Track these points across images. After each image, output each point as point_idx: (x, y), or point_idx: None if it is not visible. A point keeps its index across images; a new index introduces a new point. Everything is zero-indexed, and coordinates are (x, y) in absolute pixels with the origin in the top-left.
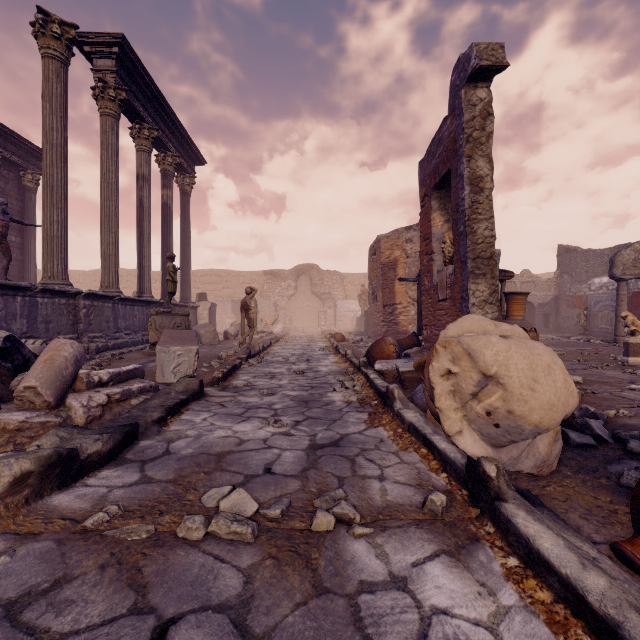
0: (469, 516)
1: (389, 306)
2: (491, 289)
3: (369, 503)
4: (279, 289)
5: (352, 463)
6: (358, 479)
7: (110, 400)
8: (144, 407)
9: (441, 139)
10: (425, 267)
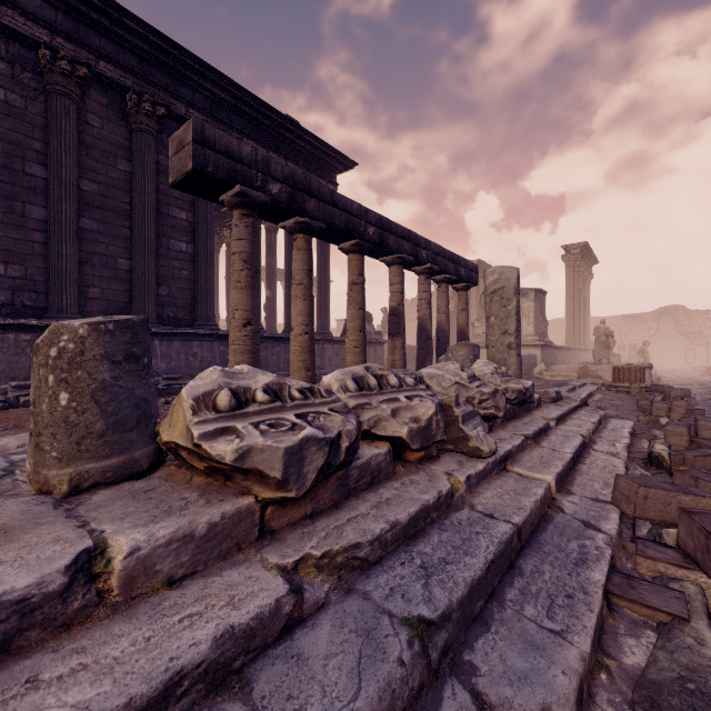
0: None
1: None
2: None
3: None
4: (638, 330)
5: None
6: None
7: None
8: None
9: None
10: None
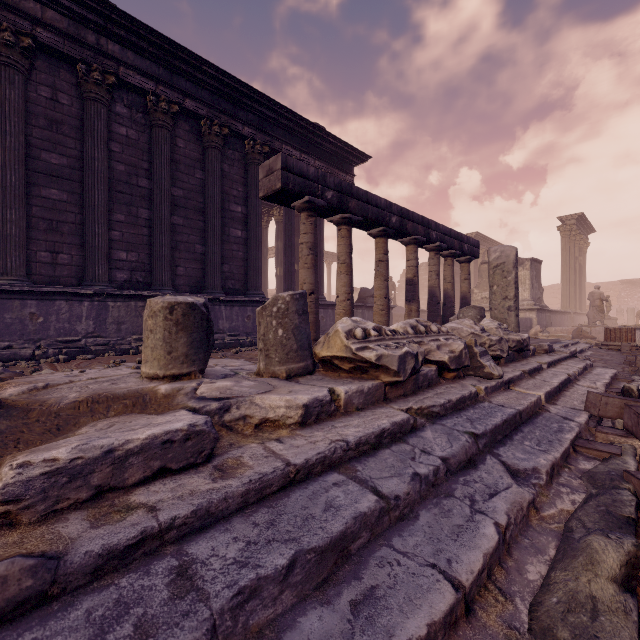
0: None
1: None
2: None
3: None
4: (638, 295)
5: None
6: None
7: None
8: None
9: None
10: None
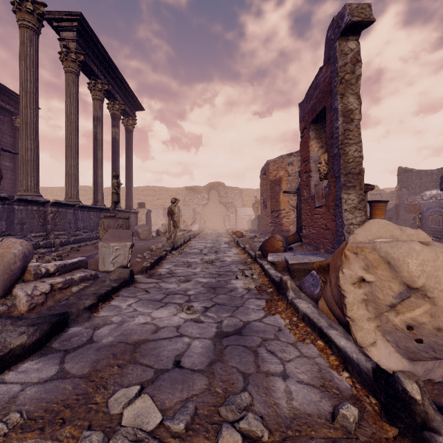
0: (386, 436)
1: (275, 211)
2: (359, 198)
3: (276, 411)
4: (196, 200)
5: (255, 355)
6: (262, 376)
7: (53, 288)
8: (81, 294)
9: (318, 84)
10: (304, 182)
